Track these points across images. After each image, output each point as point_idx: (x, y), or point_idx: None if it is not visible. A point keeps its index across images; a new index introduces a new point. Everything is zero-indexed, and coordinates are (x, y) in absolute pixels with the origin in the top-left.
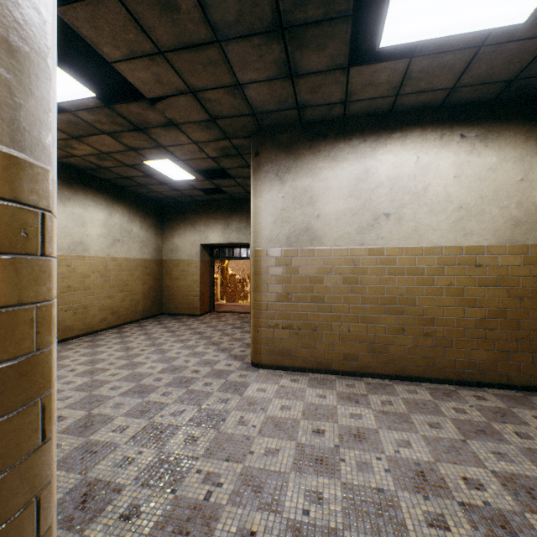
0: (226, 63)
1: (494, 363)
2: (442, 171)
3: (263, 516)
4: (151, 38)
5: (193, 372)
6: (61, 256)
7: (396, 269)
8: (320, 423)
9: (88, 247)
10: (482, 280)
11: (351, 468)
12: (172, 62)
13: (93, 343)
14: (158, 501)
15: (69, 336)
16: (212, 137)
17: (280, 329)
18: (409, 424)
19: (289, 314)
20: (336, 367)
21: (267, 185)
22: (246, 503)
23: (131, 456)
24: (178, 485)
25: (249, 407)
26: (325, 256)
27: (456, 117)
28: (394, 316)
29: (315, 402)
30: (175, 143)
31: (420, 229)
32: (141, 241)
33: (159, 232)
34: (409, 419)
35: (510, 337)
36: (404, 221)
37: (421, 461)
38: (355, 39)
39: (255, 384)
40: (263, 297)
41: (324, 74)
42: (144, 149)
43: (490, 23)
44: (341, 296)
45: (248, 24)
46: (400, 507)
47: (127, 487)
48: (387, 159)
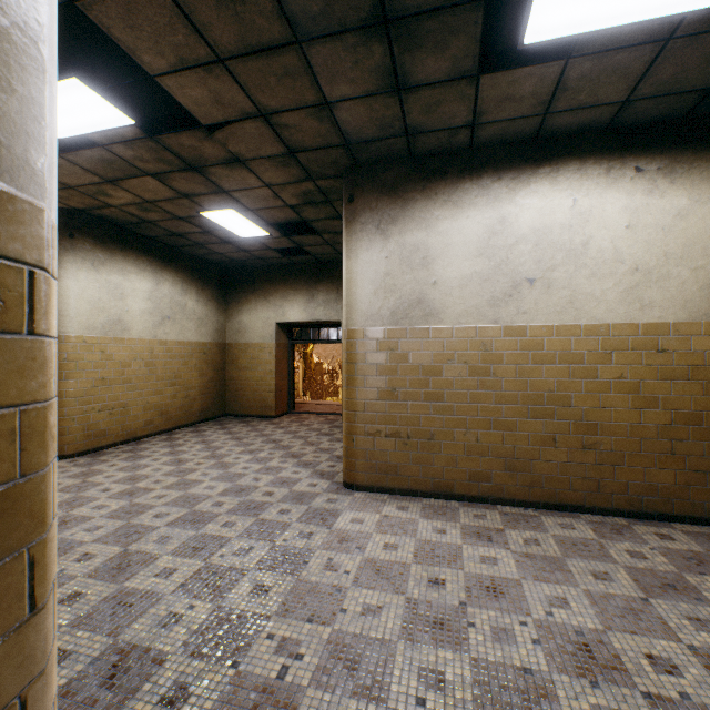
0: (309, 73)
1: (684, 488)
2: (609, 219)
3: (359, 705)
4: (207, 40)
5: (265, 494)
6: (93, 338)
7: (544, 356)
8: (439, 569)
9: (128, 326)
10: (666, 371)
11: (485, 637)
12: (235, 74)
13: (134, 454)
14: (213, 678)
15: (103, 443)
16: (291, 177)
17: (383, 437)
18: (565, 573)
19: (395, 417)
20: (459, 491)
21: (364, 241)
22: (336, 684)
23: (178, 611)
24: (241, 656)
25: (340, 545)
26: (445, 338)
27: (630, 144)
28: (541, 421)
29: (431, 539)
30: (242, 187)
31: (578, 300)
32: (198, 318)
33: (221, 307)
34: (565, 566)
35: (708, 452)
36: (555, 290)
37: (585, 628)
38: (487, 36)
39: (348, 513)
40: (359, 394)
41: (444, 85)
42: (201, 196)
43: (684, 4)
44: (466, 393)
45: (339, 16)
46: (557, 697)
47: (172, 657)
48: (531, 204)
